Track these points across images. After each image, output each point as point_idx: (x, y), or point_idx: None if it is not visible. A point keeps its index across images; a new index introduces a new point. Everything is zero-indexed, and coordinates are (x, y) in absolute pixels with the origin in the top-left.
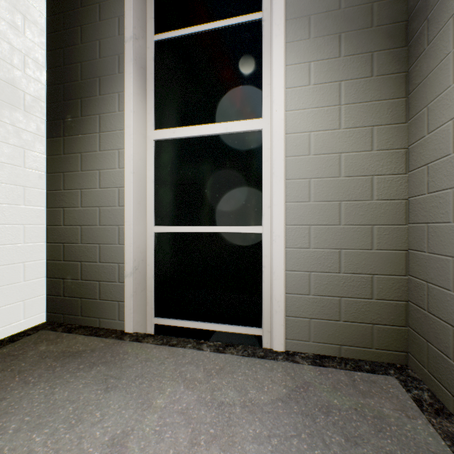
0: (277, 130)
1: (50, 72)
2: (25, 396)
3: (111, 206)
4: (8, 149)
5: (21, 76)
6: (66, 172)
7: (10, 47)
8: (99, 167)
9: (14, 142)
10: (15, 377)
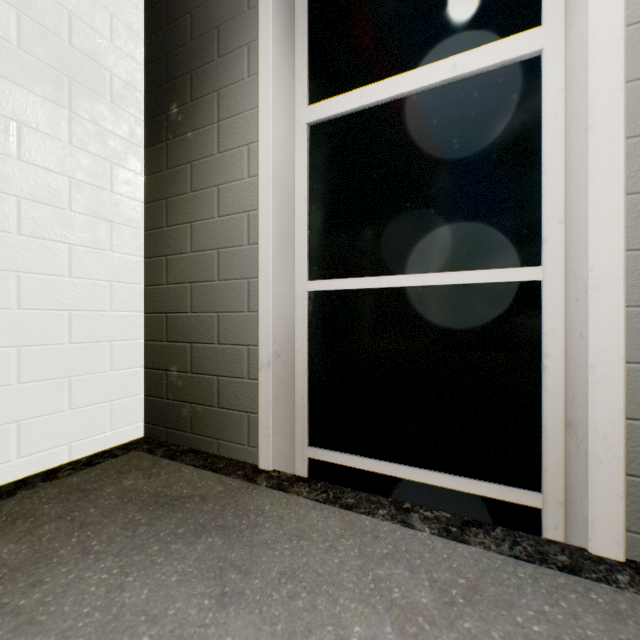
0: (602, 19)
1: (149, 43)
2: (73, 583)
3: (235, 246)
4: (88, 160)
5: (107, 48)
6: (170, 198)
7: (90, 0)
8: (218, 181)
9: (96, 150)
10: (71, 536)
